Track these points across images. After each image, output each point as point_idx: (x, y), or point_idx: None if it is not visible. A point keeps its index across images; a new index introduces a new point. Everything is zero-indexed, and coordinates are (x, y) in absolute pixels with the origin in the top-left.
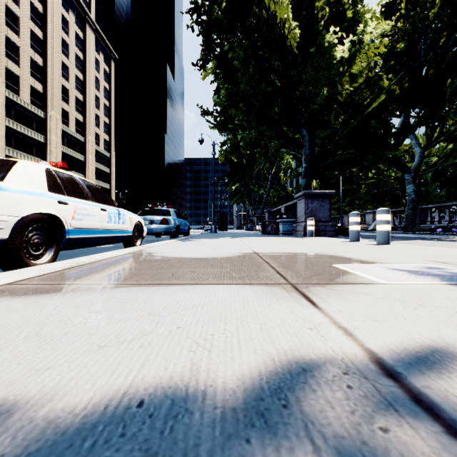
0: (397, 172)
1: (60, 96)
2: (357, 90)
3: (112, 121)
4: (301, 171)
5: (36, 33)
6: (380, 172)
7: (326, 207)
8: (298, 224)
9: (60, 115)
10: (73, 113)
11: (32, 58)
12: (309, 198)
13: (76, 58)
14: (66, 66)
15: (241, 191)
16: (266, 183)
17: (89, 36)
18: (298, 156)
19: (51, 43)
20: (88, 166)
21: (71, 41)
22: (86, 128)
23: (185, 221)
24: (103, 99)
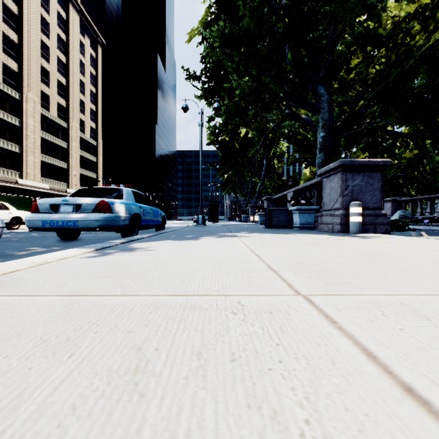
0: (400, 159)
1: (38, 77)
2: (402, 24)
3: (99, 108)
4: (299, 157)
5: (10, 7)
6: (423, 144)
7: (376, 185)
8: (325, 213)
9: (38, 97)
10: (55, 97)
11: (5, 33)
12: (349, 172)
13: (58, 38)
14: (46, 46)
15: (233, 180)
16: (260, 171)
17: (73, 17)
18: (295, 141)
19: (27, 19)
20: (72, 154)
21: (51, 20)
22: (69, 113)
23: (155, 209)
24: (89, 85)
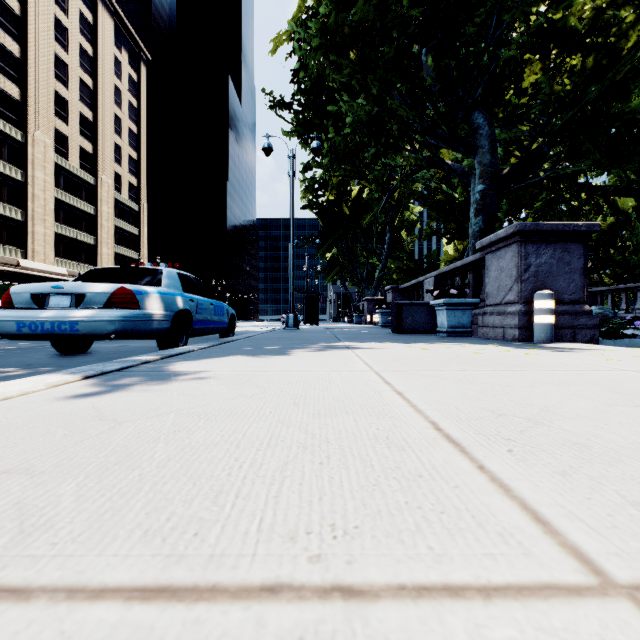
0: None
1: (51, 109)
2: (607, 12)
3: (142, 156)
4: (438, 228)
5: (8, 3)
6: (638, 202)
7: (575, 265)
8: (489, 310)
9: (51, 139)
10: (76, 139)
11: (0, 42)
12: (531, 242)
13: (81, 52)
14: (63, 63)
15: (340, 262)
16: (381, 248)
17: (103, 21)
18: (433, 203)
19: (34, 22)
20: (102, 223)
21: (71, 25)
22: (97, 163)
23: (218, 303)
24: (128, 121)
